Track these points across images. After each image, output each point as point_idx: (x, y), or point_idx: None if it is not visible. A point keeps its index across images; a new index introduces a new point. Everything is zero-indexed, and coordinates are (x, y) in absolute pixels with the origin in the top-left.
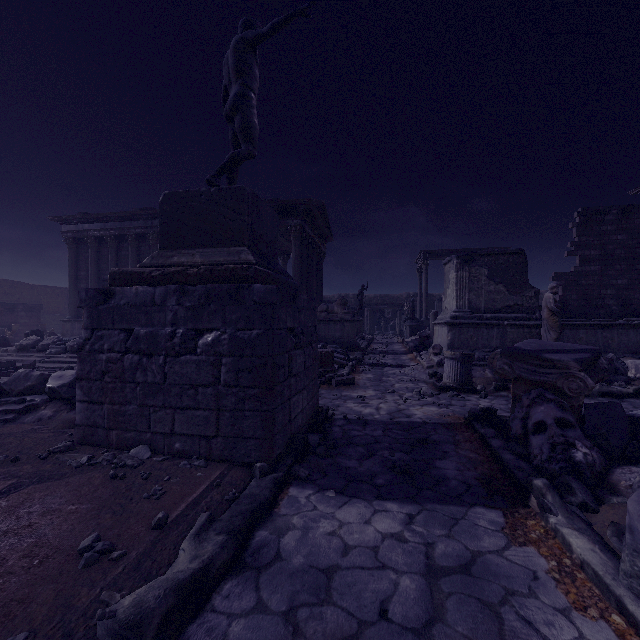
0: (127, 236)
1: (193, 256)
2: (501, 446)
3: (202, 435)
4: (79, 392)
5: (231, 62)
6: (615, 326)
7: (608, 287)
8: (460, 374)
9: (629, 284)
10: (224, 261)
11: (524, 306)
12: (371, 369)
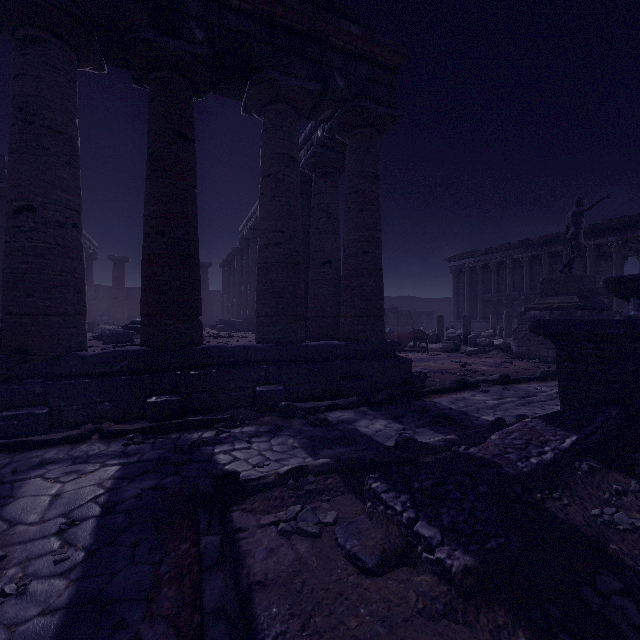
0: (490, 264)
1: (553, 300)
2: None
3: None
4: (514, 343)
5: (570, 220)
6: None
7: None
8: None
9: None
10: (566, 302)
11: None
12: None
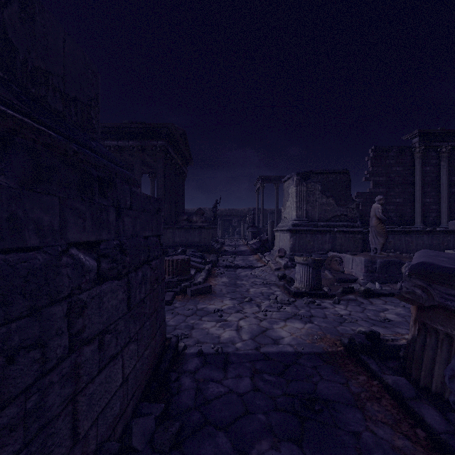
0: None
1: None
2: (448, 429)
3: None
4: None
5: None
6: (414, 232)
7: (391, 204)
8: (312, 279)
9: (404, 202)
10: None
11: (348, 216)
12: (225, 271)
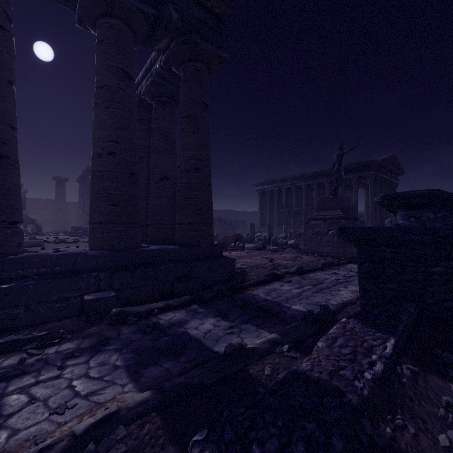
0: (282, 189)
1: (326, 213)
2: None
3: (330, 252)
4: (302, 243)
5: (335, 159)
6: None
7: None
8: None
9: None
10: (334, 214)
11: None
12: None
